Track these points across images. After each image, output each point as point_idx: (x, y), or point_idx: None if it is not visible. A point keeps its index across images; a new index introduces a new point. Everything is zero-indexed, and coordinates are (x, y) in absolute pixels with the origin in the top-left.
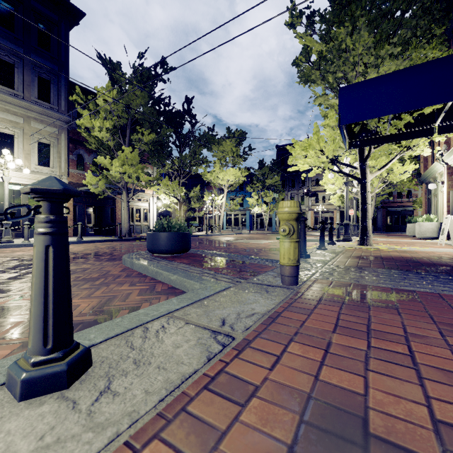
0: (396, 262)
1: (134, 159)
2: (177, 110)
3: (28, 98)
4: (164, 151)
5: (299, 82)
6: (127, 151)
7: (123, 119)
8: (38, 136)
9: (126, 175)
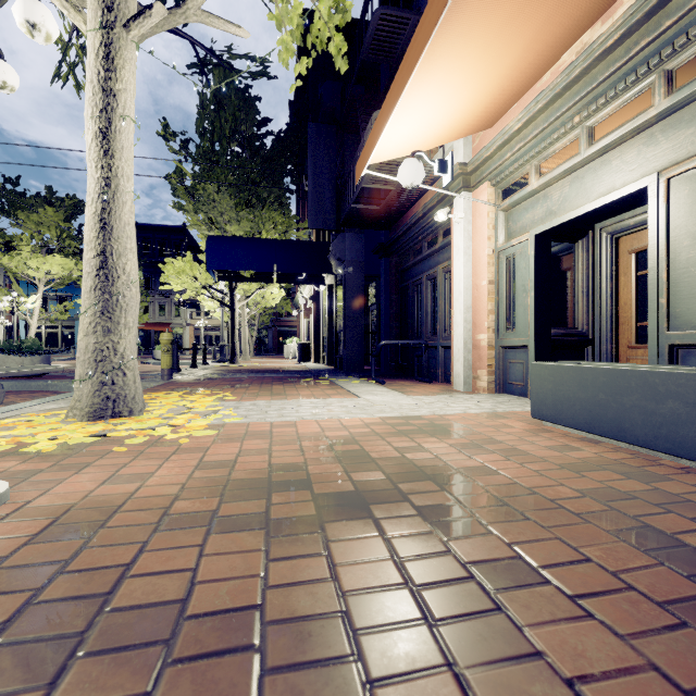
0: (241, 371)
1: None
2: None
3: None
4: None
5: (173, 206)
6: None
7: None
8: None
9: None
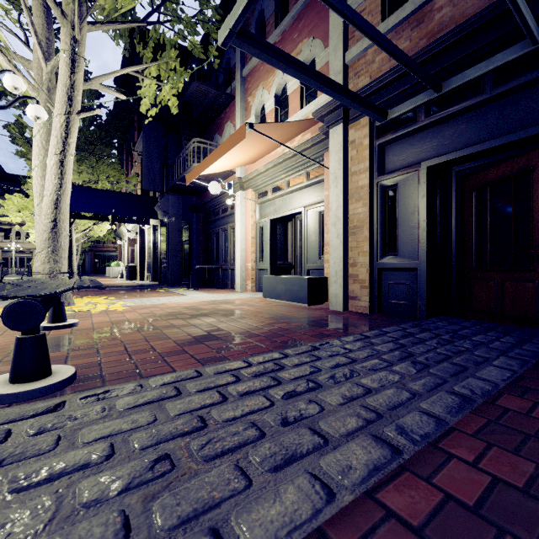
0: None
1: None
2: None
3: None
4: None
5: (16, 154)
6: None
7: None
8: None
9: None
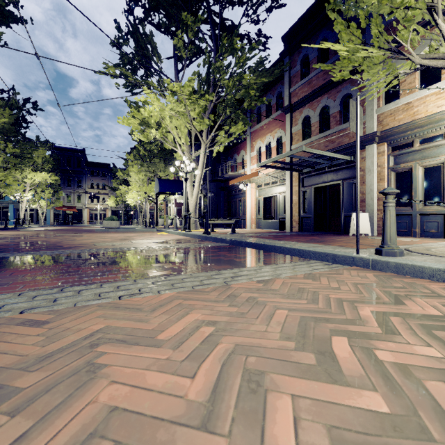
0: None
1: None
2: None
3: None
4: None
5: (139, 165)
6: None
7: None
8: None
9: None
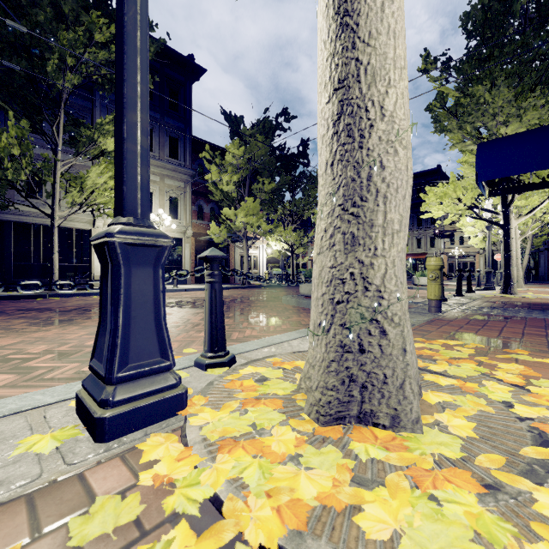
0: (531, 306)
1: (255, 209)
2: (291, 153)
3: (163, 158)
4: (276, 195)
5: (434, 132)
6: (249, 202)
7: (245, 171)
8: (169, 191)
9: (249, 225)
